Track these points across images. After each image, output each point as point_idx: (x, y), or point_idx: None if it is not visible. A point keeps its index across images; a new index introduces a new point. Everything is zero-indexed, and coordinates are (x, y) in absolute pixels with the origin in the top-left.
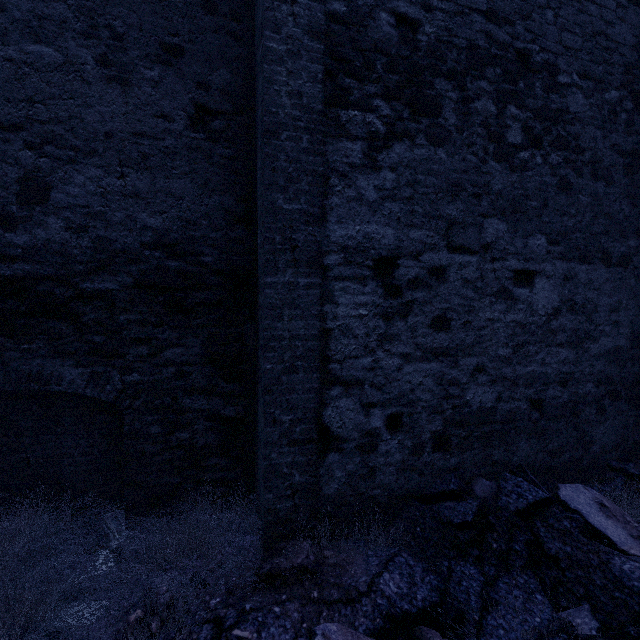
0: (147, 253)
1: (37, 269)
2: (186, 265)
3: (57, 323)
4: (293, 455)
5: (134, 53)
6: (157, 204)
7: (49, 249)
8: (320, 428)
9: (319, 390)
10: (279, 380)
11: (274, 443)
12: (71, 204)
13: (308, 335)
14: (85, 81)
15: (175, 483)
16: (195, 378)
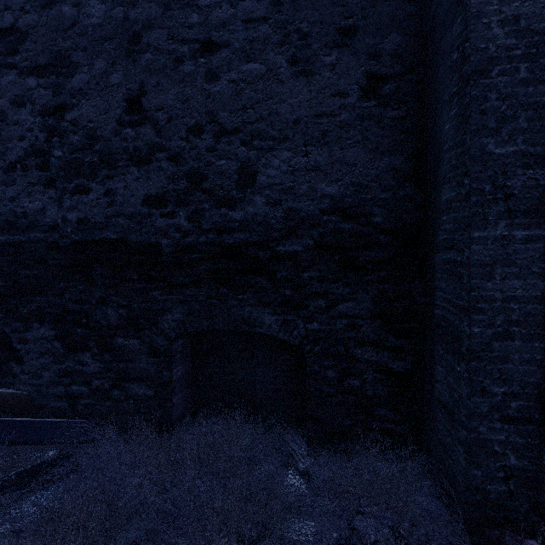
0: (325, 218)
1: (248, 237)
2: (357, 226)
3: (260, 279)
4: (507, 433)
5: (316, 46)
6: (333, 174)
7: (255, 221)
8: (543, 408)
9: (542, 363)
10: (489, 346)
11: (482, 415)
12: (270, 184)
13: (527, 297)
14: (280, 82)
15: (347, 424)
16: (365, 331)
